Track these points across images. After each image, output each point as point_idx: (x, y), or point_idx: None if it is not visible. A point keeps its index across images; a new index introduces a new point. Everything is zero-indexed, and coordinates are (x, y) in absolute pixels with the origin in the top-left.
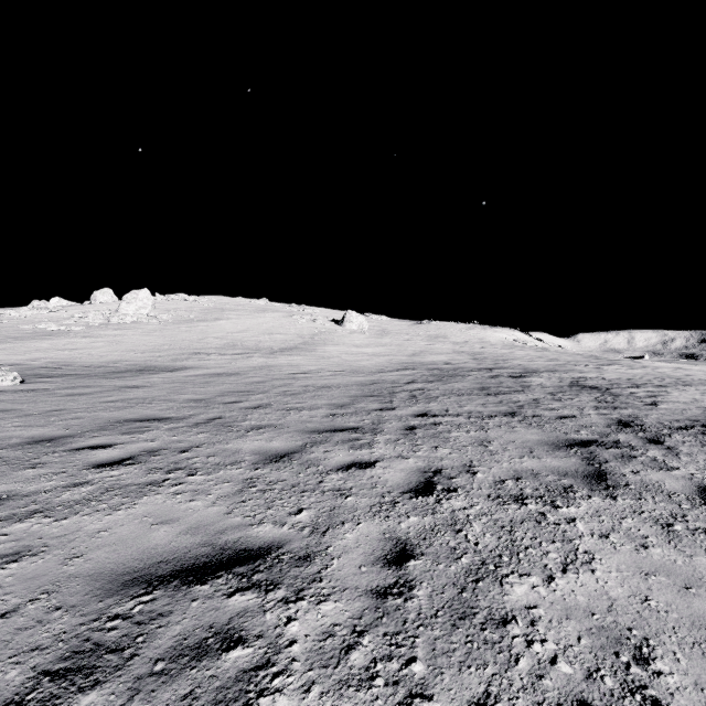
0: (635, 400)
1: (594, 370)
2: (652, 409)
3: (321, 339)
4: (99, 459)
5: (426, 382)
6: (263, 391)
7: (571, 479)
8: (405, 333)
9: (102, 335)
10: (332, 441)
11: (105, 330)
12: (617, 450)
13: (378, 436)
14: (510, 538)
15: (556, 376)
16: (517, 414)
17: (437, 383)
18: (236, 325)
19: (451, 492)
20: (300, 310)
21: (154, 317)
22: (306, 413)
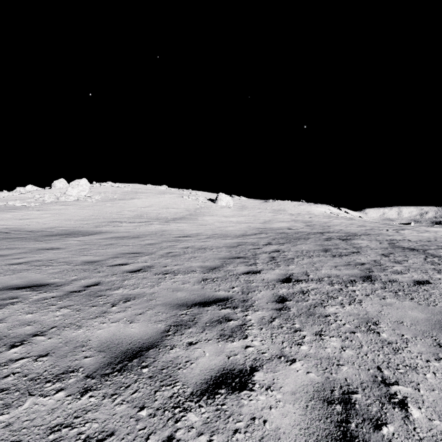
0: None
1: (395, 233)
2: None
3: (201, 211)
4: None
5: (279, 244)
6: (150, 252)
7: None
8: (257, 208)
9: (51, 209)
10: (199, 323)
11: (54, 205)
12: None
13: (250, 312)
14: None
15: (373, 239)
16: (373, 278)
17: (287, 245)
18: (144, 203)
19: None
20: (188, 193)
21: (90, 197)
22: (179, 277)
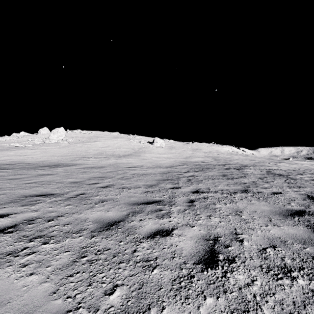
0: (307, 182)
1: (274, 165)
2: None
3: (143, 150)
4: None
5: (194, 171)
6: (111, 176)
7: (312, 247)
8: (182, 148)
9: (40, 149)
10: (145, 211)
11: (42, 146)
12: None
13: (173, 207)
14: None
15: (257, 168)
16: (248, 191)
17: (200, 172)
18: (103, 144)
19: (231, 263)
20: (133, 137)
21: (66, 140)
22: (132, 190)
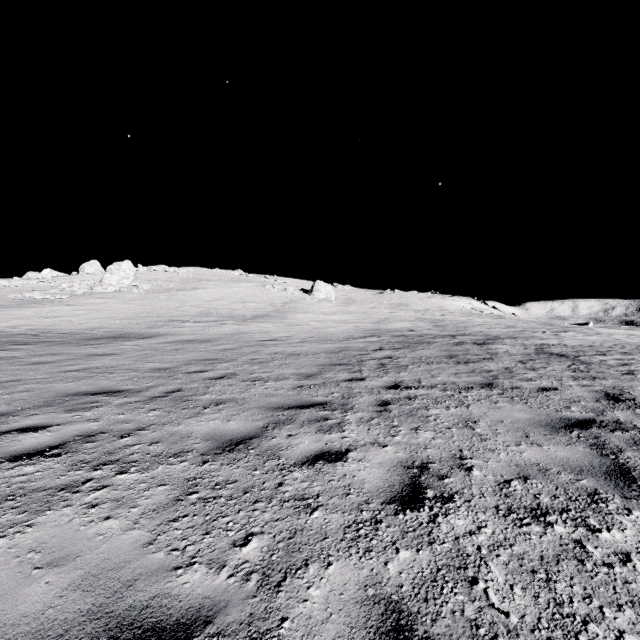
0: (610, 369)
1: (552, 336)
2: (633, 380)
3: (291, 307)
4: (21, 447)
5: (393, 349)
6: (230, 358)
7: (592, 478)
8: (370, 302)
9: (84, 304)
10: (297, 421)
11: (88, 299)
12: (624, 434)
13: (349, 414)
14: (552, 599)
15: (519, 343)
16: (495, 385)
17: (404, 350)
18: (212, 294)
19: (447, 502)
20: (272, 280)
21: (136, 286)
22: (271, 384)
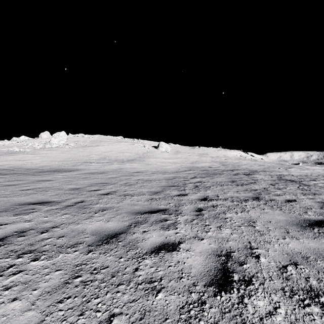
0: (321, 189)
1: (284, 170)
2: None
3: (147, 155)
4: None
5: (201, 177)
6: (114, 183)
7: None
8: (188, 152)
9: (40, 153)
10: (149, 222)
11: (42, 151)
12: None
13: (179, 216)
14: None
15: (268, 174)
16: (260, 198)
17: (207, 178)
18: (106, 149)
19: (248, 284)
20: (138, 141)
21: (67, 144)
22: (135, 198)
